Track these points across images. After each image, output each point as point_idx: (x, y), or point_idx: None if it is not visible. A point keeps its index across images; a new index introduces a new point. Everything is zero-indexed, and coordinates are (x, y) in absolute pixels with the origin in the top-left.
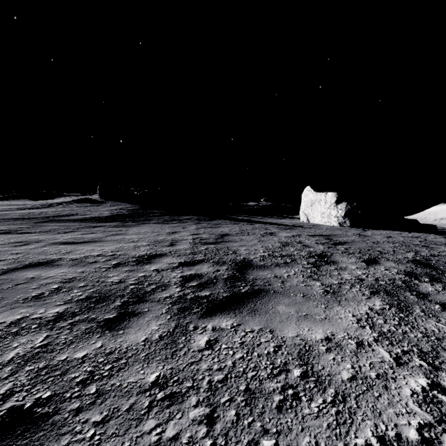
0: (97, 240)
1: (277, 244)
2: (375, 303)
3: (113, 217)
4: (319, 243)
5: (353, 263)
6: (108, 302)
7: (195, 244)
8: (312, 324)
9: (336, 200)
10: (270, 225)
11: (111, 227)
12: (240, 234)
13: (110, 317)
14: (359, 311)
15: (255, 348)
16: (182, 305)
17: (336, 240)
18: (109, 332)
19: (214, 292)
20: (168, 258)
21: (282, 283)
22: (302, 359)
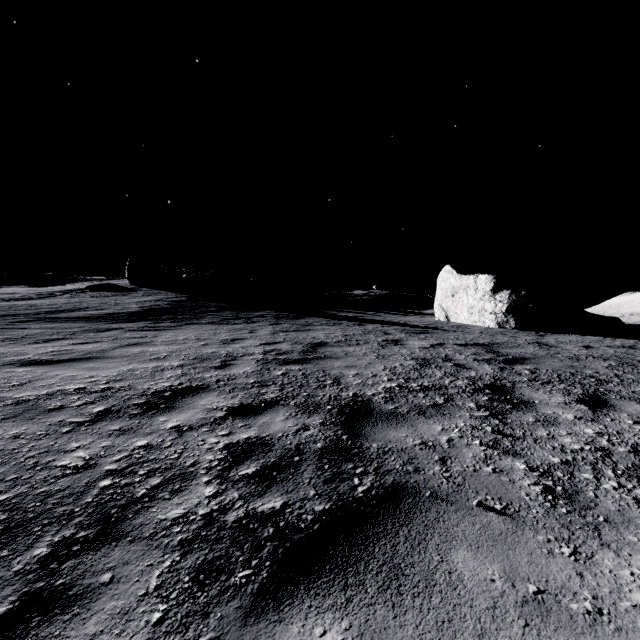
0: (94, 355)
1: (410, 362)
2: None
3: (141, 314)
4: (481, 360)
5: (564, 406)
6: (18, 544)
7: (266, 365)
8: None
9: (493, 287)
10: (390, 326)
11: (132, 331)
12: (345, 343)
13: None
14: None
15: None
16: (208, 553)
17: (507, 353)
18: None
19: (295, 497)
20: (211, 396)
21: (443, 466)
22: None
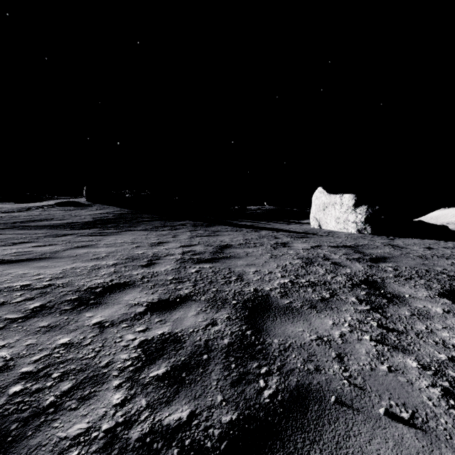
0: (47, 255)
1: (297, 261)
2: None
3: (93, 223)
4: (352, 259)
5: (431, 300)
6: None
7: (183, 263)
8: None
9: (354, 203)
10: (278, 232)
11: (83, 236)
12: (245, 245)
13: None
14: None
15: None
16: None
17: (370, 253)
18: None
19: (202, 405)
20: (135, 291)
21: (341, 364)
22: None
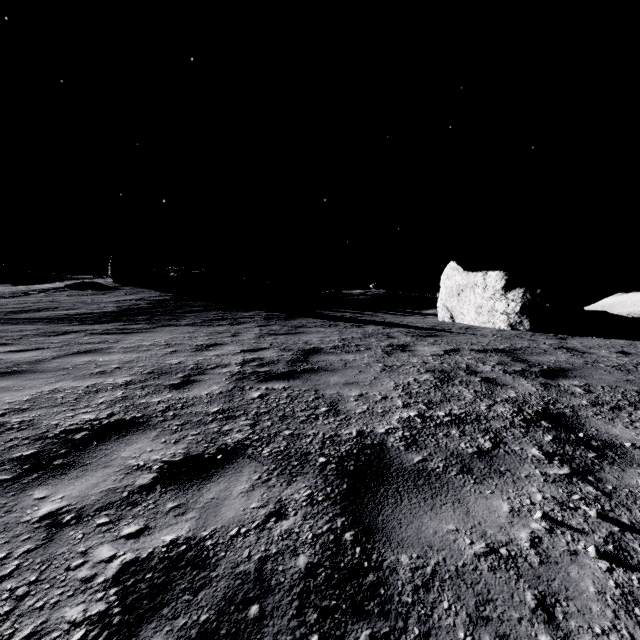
0: (21, 368)
1: (426, 376)
2: None
3: (115, 314)
4: (513, 373)
5: None
6: None
7: (241, 381)
8: None
9: (504, 284)
10: (392, 328)
11: (94, 334)
12: (342, 349)
13: None
14: None
15: None
16: None
17: (538, 362)
18: None
19: None
20: (145, 438)
21: (554, 630)
22: None
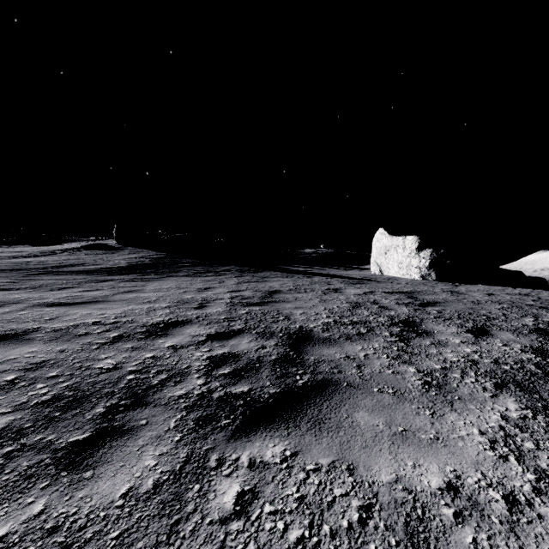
0: (100, 299)
1: (345, 305)
2: (507, 406)
3: (130, 268)
4: (401, 304)
5: (455, 335)
6: (85, 406)
7: (233, 306)
8: (418, 452)
9: (417, 246)
10: (332, 278)
11: (125, 281)
12: (295, 291)
13: (79, 439)
14: (487, 422)
15: (325, 514)
16: (203, 412)
17: (423, 298)
18: (67, 475)
19: (256, 385)
20: (194, 327)
21: (358, 369)
22: (416, 545)
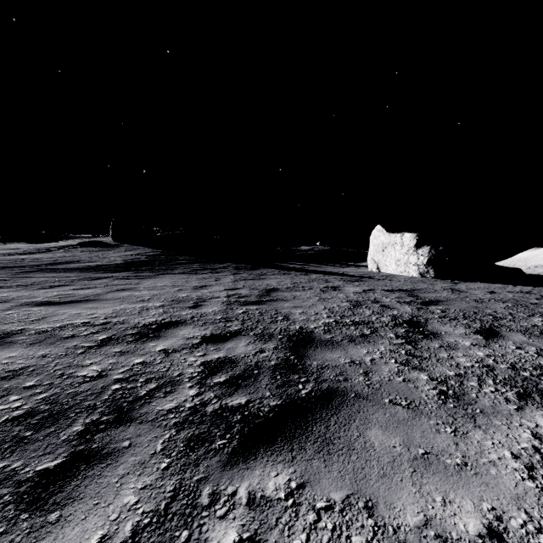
0: (91, 298)
1: (345, 304)
2: (537, 421)
3: (125, 265)
4: (403, 302)
5: (464, 336)
6: (61, 424)
7: (230, 305)
8: (445, 482)
9: (416, 243)
10: (330, 276)
11: (119, 279)
12: (293, 289)
13: (49, 467)
14: (518, 442)
15: None
16: (195, 430)
17: (424, 297)
18: (28, 518)
19: (255, 396)
20: (188, 328)
21: (366, 377)
22: None
